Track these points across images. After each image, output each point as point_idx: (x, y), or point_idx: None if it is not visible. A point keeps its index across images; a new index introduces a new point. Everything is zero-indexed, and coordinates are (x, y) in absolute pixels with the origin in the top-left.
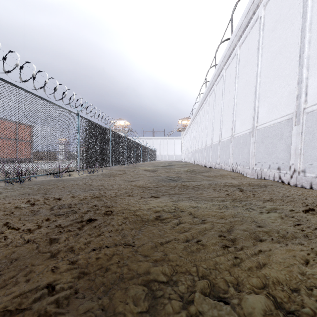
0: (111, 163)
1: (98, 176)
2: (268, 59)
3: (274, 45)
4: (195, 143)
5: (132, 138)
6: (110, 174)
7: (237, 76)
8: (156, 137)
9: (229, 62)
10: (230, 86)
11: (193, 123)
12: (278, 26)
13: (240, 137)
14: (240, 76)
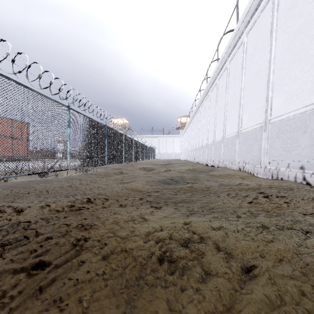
0: (107, 162)
1: (90, 176)
2: (285, 41)
3: (292, 24)
4: (195, 141)
5: (131, 137)
6: (105, 174)
7: (244, 66)
8: (155, 136)
9: (234, 53)
10: (235, 79)
11: (193, 121)
12: (298, 2)
13: (248, 133)
14: (248, 66)
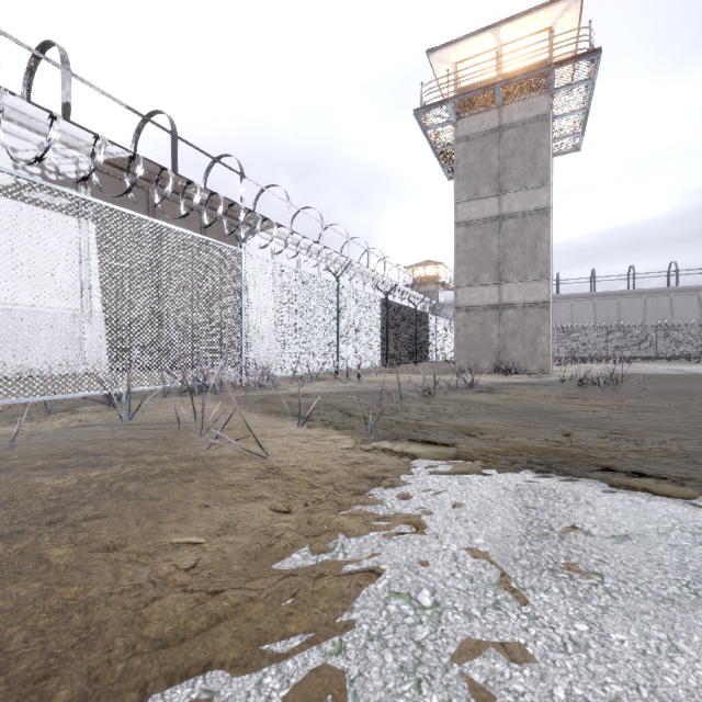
0: None
1: None
2: None
3: None
4: None
5: None
6: None
7: None
8: None
9: None
10: None
11: None
12: None
13: None
14: None
